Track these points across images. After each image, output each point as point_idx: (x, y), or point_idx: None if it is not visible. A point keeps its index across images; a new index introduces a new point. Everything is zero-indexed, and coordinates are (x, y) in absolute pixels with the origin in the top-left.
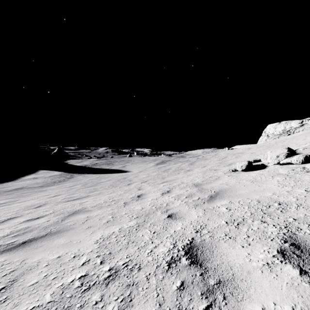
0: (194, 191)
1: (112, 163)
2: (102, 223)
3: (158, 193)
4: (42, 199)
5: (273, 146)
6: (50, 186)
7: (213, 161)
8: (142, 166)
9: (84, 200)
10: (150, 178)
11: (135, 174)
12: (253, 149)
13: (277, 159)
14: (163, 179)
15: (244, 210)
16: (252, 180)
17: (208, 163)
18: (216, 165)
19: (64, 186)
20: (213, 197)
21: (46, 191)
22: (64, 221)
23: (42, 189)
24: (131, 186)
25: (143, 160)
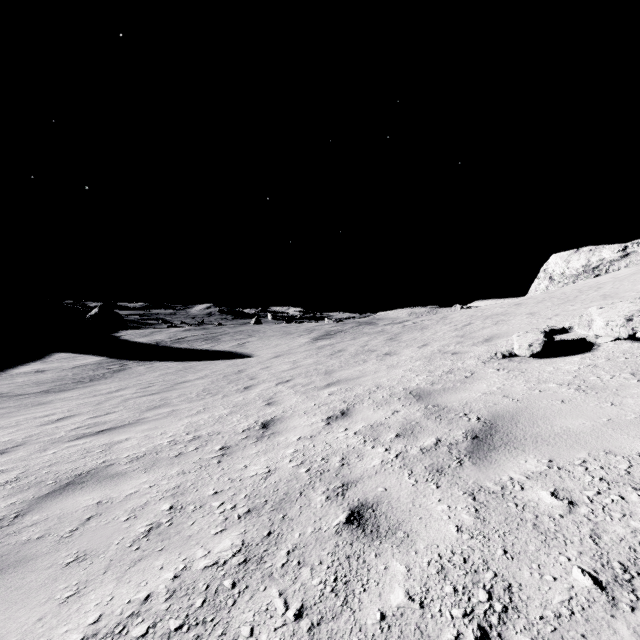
0: (416, 413)
1: (217, 338)
2: (130, 535)
3: (317, 417)
4: (24, 429)
5: (578, 298)
6: (66, 390)
7: (442, 332)
8: (281, 343)
9: (120, 436)
10: (298, 371)
11: (266, 362)
12: (528, 305)
13: (629, 326)
14: (330, 375)
15: (637, 513)
16: (578, 385)
17: (431, 338)
18: (453, 342)
19: (96, 391)
20: (483, 441)
21: (50, 405)
22: (19, 521)
23: (44, 399)
24: (250, 393)
25: (285, 331)
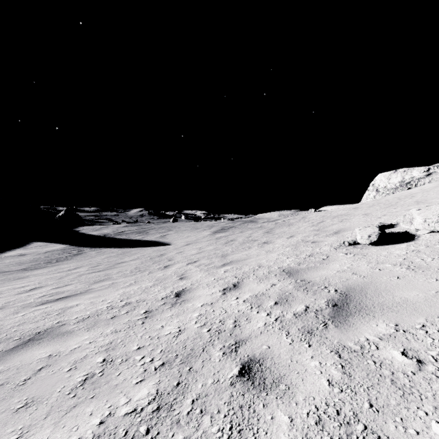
0: (289, 286)
1: (146, 232)
2: (70, 384)
3: (216, 289)
4: (5, 297)
5: (398, 203)
6: (39, 268)
7: (303, 227)
8: (191, 235)
9: (73, 302)
10: (202, 255)
11: (180, 249)
12: (362, 209)
13: None
14: (225, 258)
15: None
16: (407, 265)
17: (295, 231)
18: (312, 234)
19: (60, 269)
20: (342, 308)
21: (26, 279)
22: None
23: (23, 275)
24: (168, 270)
25: (194, 227)
